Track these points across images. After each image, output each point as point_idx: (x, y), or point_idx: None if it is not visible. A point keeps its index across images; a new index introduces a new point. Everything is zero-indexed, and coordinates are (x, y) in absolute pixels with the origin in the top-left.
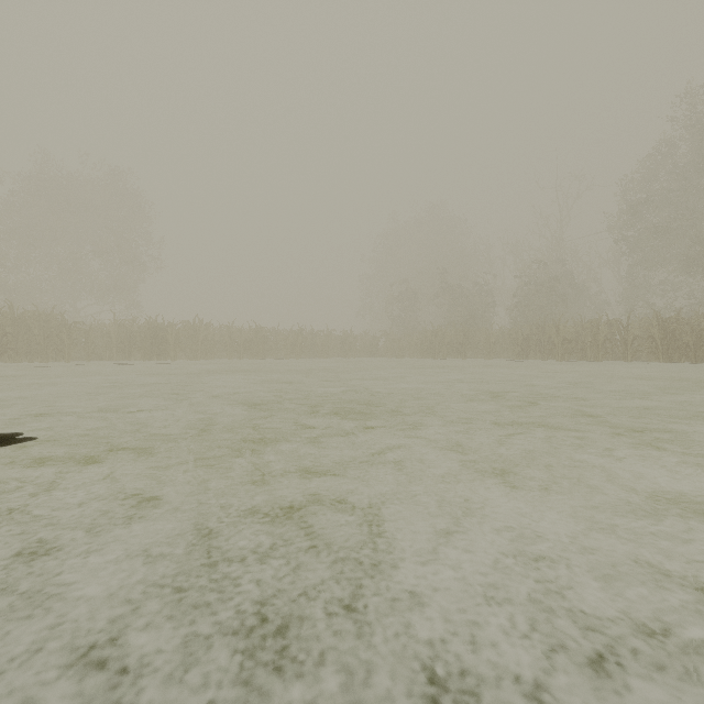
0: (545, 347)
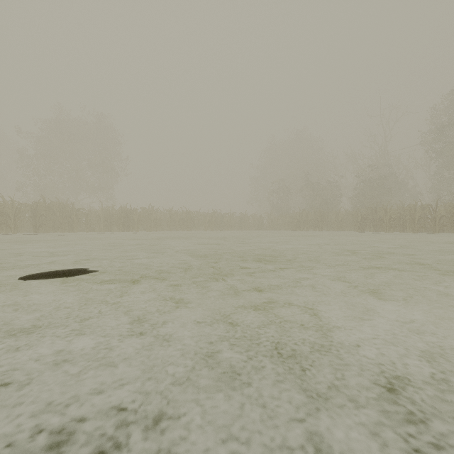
0: (376, 223)
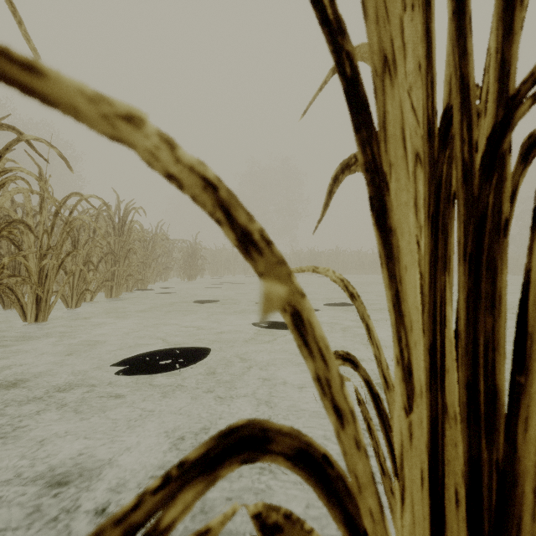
0: None
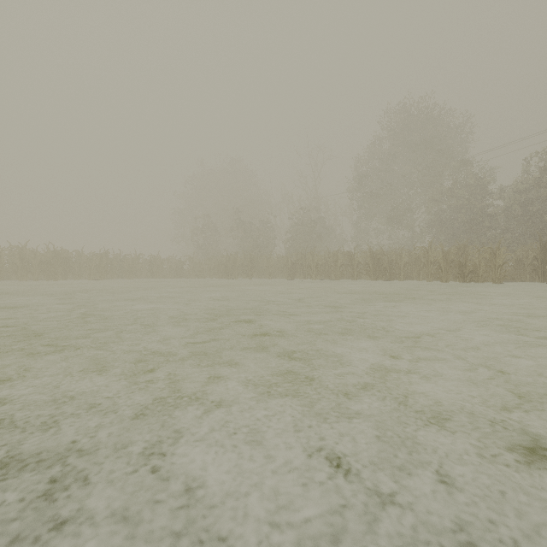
0: (306, 269)
